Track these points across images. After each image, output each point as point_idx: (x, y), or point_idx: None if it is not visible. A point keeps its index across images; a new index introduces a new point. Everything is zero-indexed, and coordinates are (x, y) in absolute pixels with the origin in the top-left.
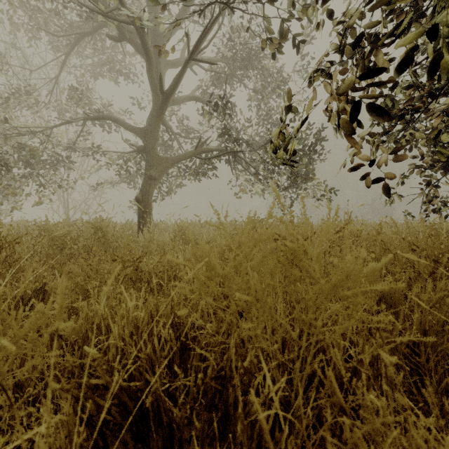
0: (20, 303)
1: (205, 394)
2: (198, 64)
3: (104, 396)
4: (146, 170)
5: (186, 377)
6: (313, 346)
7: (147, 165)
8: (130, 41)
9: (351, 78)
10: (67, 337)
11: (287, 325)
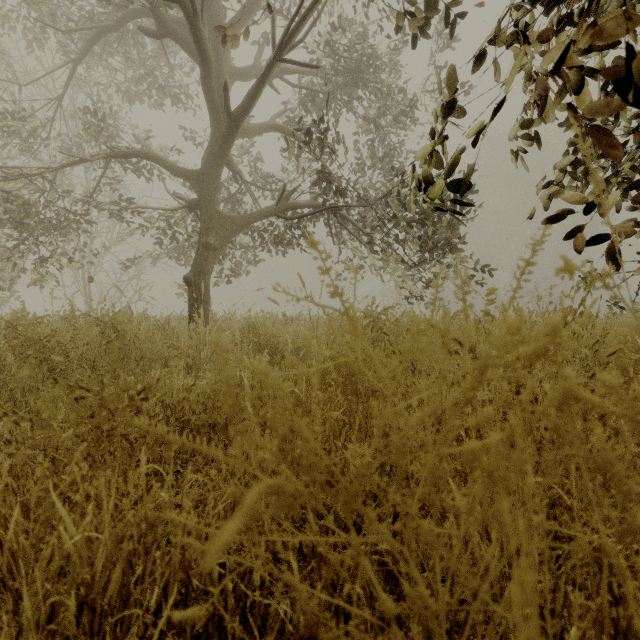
0: None
1: None
2: (281, 75)
3: None
4: (200, 235)
5: None
6: None
7: (203, 227)
8: (176, 35)
9: None
10: None
11: None
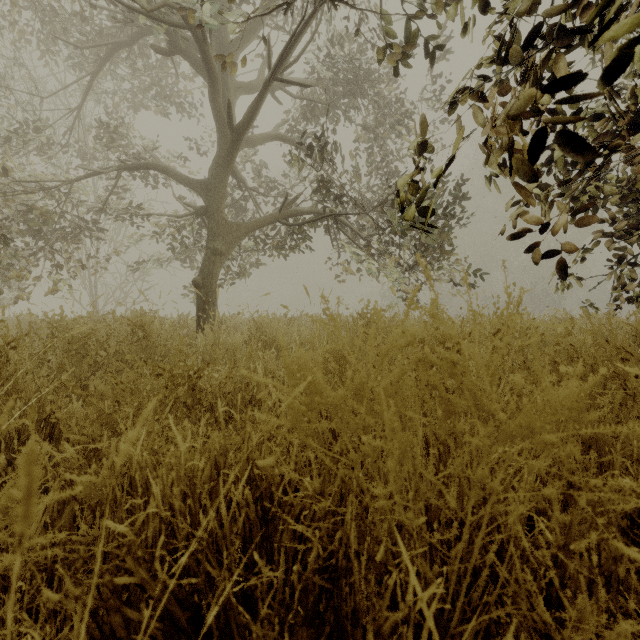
0: (15, 441)
1: (304, 598)
2: (283, 88)
3: (140, 600)
4: (208, 241)
5: (272, 562)
6: (484, 521)
7: (210, 234)
8: (186, 54)
9: (530, 91)
10: (83, 499)
11: (438, 484)
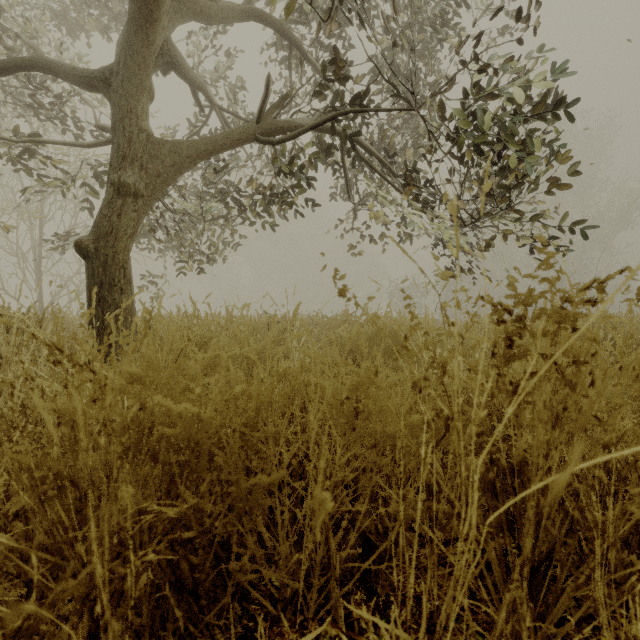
0: None
1: None
2: None
3: None
4: (110, 168)
5: None
6: None
7: (115, 156)
8: None
9: None
10: None
11: None
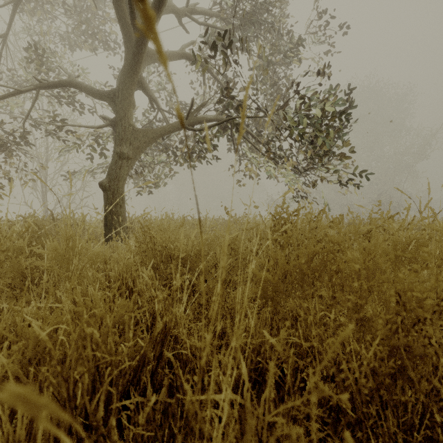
0: None
1: None
2: (189, 13)
3: None
4: (115, 145)
5: None
6: None
7: (117, 138)
8: None
9: None
10: None
11: None
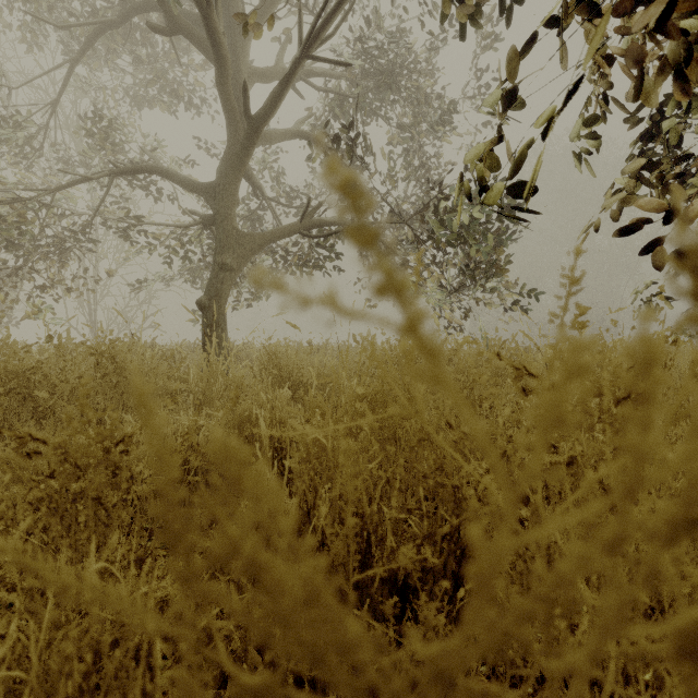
0: None
1: None
2: (306, 76)
3: None
4: (216, 254)
5: None
6: None
7: (218, 245)
8: (188, 30)
9: None
10: None
11: None
